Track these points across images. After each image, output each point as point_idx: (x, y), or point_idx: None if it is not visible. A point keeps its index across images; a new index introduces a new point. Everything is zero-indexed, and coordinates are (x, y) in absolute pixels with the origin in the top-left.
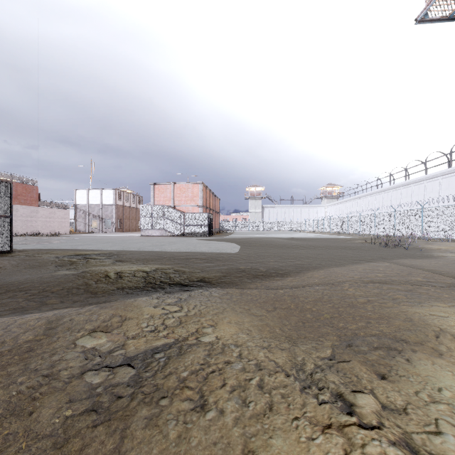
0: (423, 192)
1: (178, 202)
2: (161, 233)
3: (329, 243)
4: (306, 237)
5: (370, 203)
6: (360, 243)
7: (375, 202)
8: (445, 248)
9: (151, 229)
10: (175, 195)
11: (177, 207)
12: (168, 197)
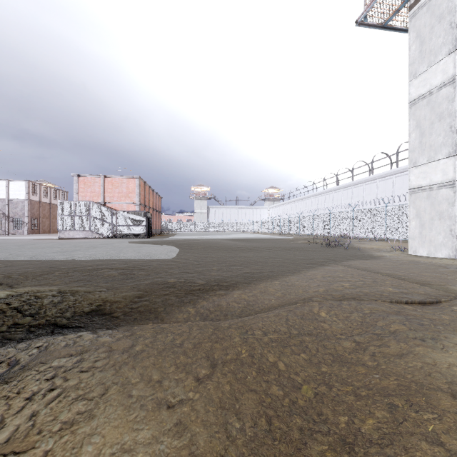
0: (351, 196)
1: (109, 198)
2: (86, 235)
3: (274, 244)
4: (251, 238)
5: (307, 206)
6: (303, 243)
7: (311, 205)
8: (377, 247)
9: (73, 230)
10: (106, 190)
11: (108, 204)
12: (97, 192)
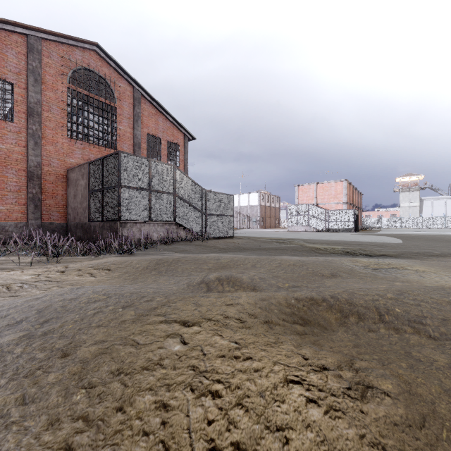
0: None
1: (320, 200)
2: (305, 229)
3: None
4: None
5: None
6: None
7: None
8: None
9: (297, 226)
10: (318, 194)
11: (319, 205)
12: (311, 196)
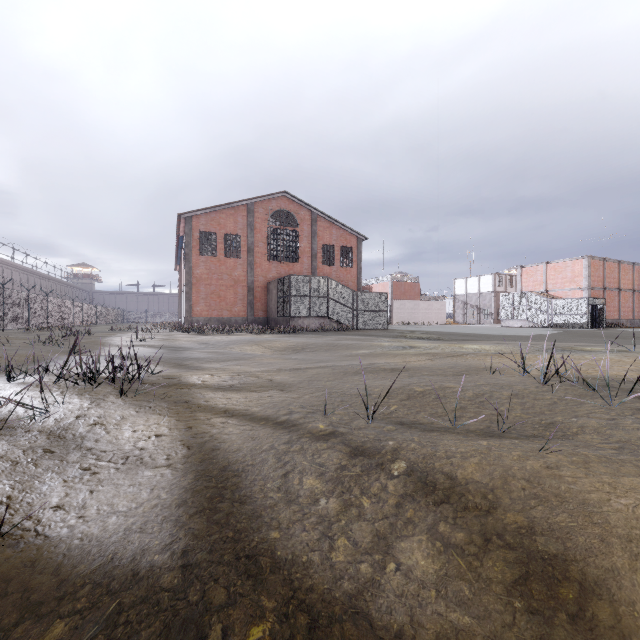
0: None
1: (551, 286)
2: (522, 324)
3: None
4: None
5: None
6: None
7: None
8: None
9: (512, 320)
10: (548, 278)
11: (550, 292)
12: (539, 280)
